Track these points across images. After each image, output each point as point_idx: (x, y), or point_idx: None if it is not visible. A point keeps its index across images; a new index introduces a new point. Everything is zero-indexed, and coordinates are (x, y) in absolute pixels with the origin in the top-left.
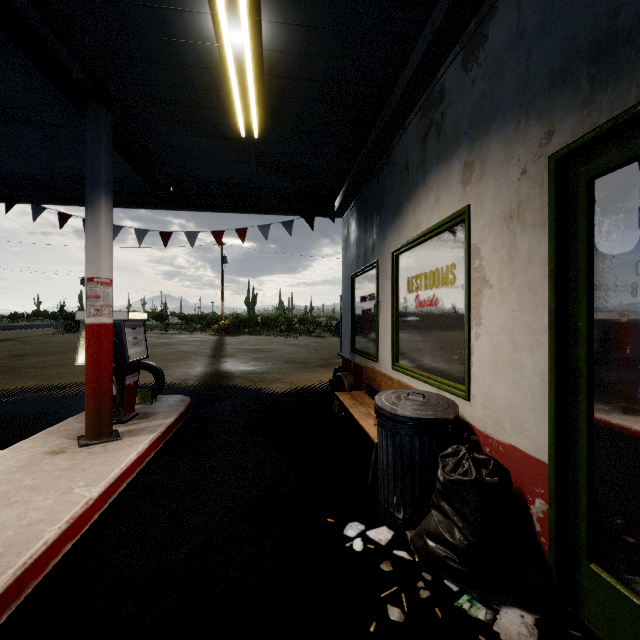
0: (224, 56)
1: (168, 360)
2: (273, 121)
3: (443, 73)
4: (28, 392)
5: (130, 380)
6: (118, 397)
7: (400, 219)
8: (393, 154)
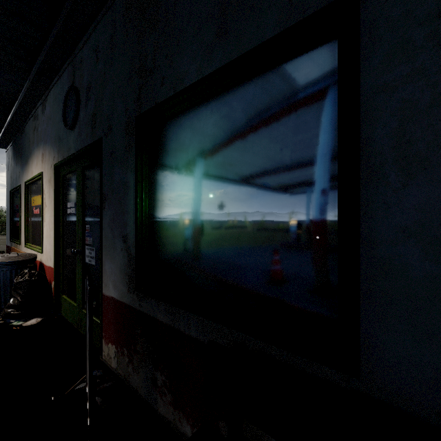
0: None
1: None
2: None
3: (38, 107)
4: None
5: None
6: None
7: (28, 166)
8: (26, 129)
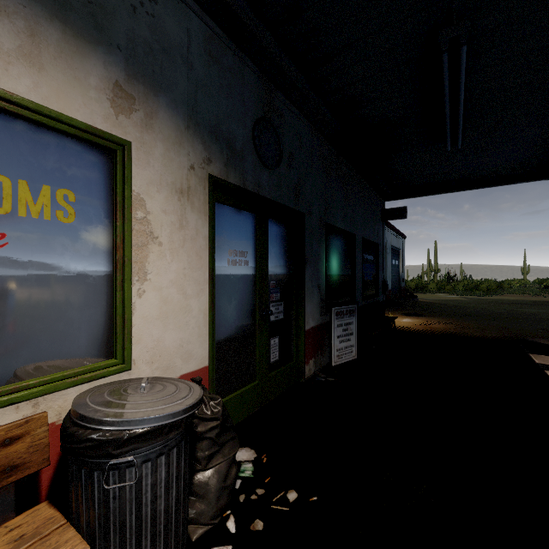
0: None
1: None
2: None
3: None
4: None
5: None
6: None
7: None
8: None
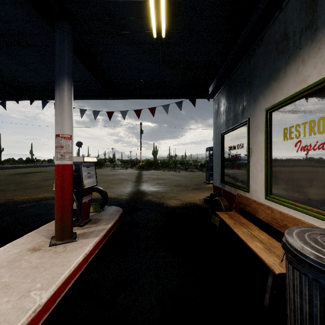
0: None
1: (113, 183)
2: (175, 24)
3: None
4: (42, 200)
5: (85, 199)
6: (77, 211)
7: (276, 82)
8: (267, 35)
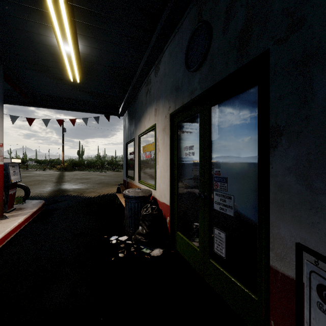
0: (62, 53)
1: (29, 184)
2: (86, 76)
3: (150, 74)
4: None
5: (11, 192)
6: (5, 200)
7: (140, 123)
8: (138, 96)
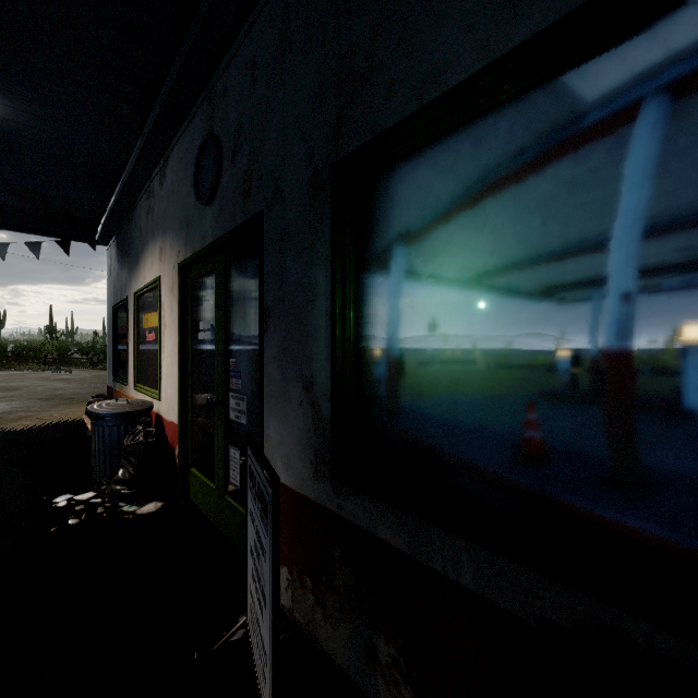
0: None
1: None
2: None
3: (153, 178)
4: None
5: None
6: None
7: (138, 268)
8: (135, 213)
